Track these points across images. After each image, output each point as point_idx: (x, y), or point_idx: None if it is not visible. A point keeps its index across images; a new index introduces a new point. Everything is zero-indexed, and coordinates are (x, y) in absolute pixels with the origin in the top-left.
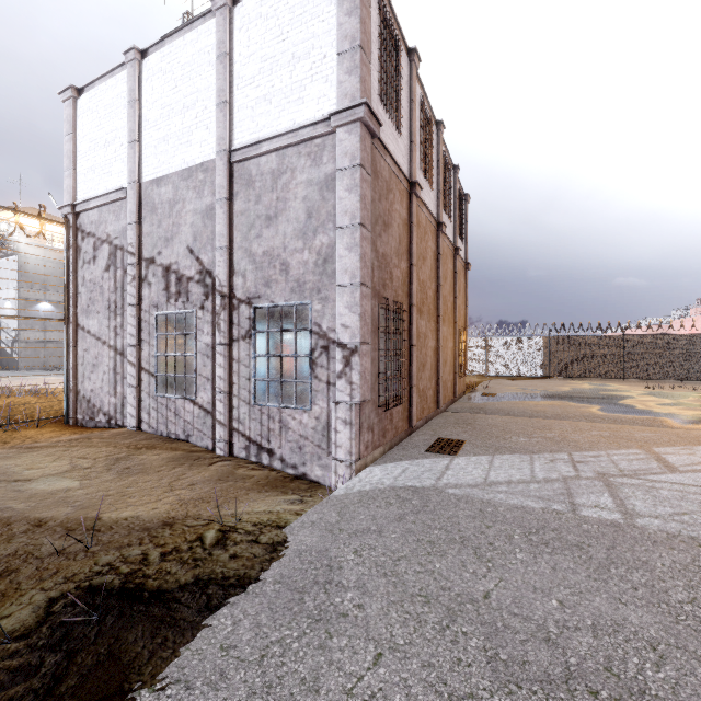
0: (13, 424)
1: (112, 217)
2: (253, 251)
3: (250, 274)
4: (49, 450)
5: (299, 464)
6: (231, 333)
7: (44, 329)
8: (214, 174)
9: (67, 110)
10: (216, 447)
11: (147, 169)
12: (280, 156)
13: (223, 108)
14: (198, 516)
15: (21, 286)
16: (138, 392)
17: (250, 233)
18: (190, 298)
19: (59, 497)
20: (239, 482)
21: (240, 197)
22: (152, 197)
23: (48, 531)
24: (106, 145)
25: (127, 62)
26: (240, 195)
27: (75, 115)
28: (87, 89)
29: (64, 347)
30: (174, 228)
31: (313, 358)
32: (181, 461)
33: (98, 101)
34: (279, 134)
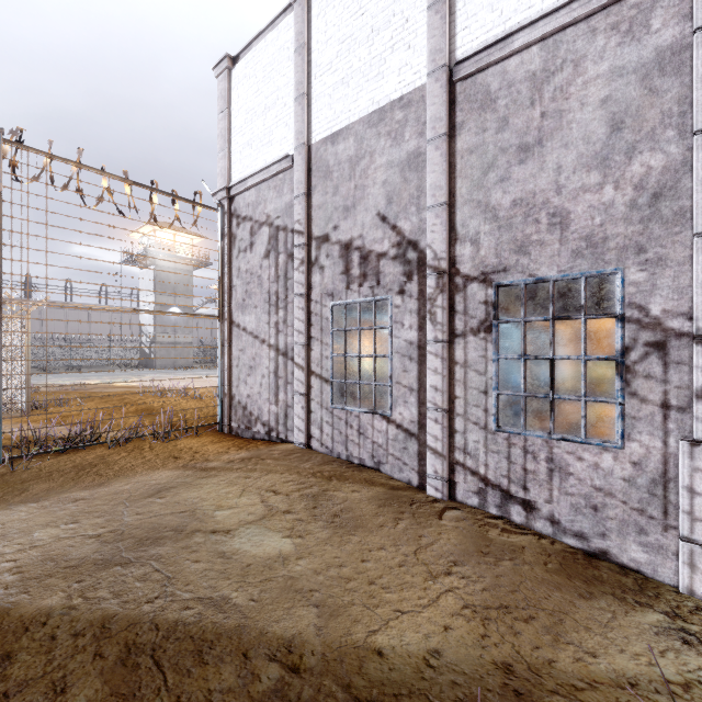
0: (175, 432)
1: (272, 194)
2: (492, 203)
3: (486, 237)
4: (229, 476)
5: (591, 534)
6: (451, 325)
7: (174, 331)
8: (420, 107)
9: (221, 84)
10: (427, 485)
11: (318, 126)
12: (549, 46)
13: (441, 8)
14: (558, 676)
15: (157, 293)
16: (306, 401)
17: (486, 178)
18: (381, 281)
19: (283, 579)
20: (518, 563)
21: (467, 129)
22: (325, 159)
23: (325, 701)
24: (265, 111)
25: (293, 3)
26: (467, 125)
27: (229, 89)
28: (242, 55)
29: (218, 347)
30: (357, 192)
31: (626, 363)
32: (394, 507)
33: (255, 64)
34: (553, 9)
